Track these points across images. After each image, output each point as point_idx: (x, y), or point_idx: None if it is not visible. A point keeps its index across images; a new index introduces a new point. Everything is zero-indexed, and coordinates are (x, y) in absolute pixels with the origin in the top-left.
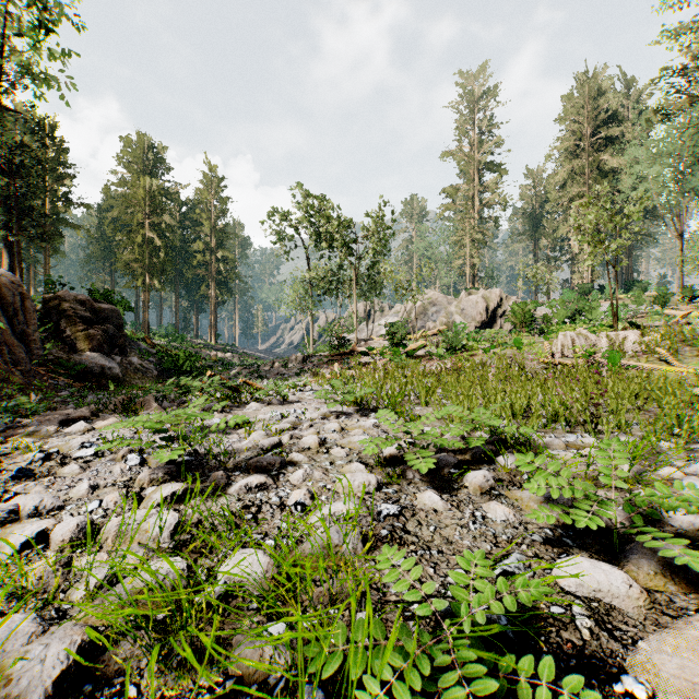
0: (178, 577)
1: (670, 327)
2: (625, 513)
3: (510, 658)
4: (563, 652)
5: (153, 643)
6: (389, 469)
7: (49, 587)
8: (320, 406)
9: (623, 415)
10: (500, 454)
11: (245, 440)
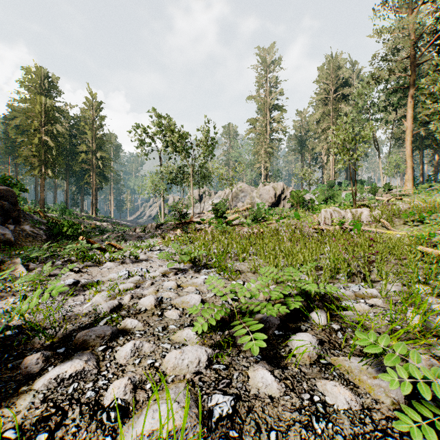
0: None
1: (386, 206)
2: None
3: None
4: None
5: None
6: (218, 333)
7: None
8: (163, 264)
9: (383, 267)
10: (309, 308)
11: (87, 303)
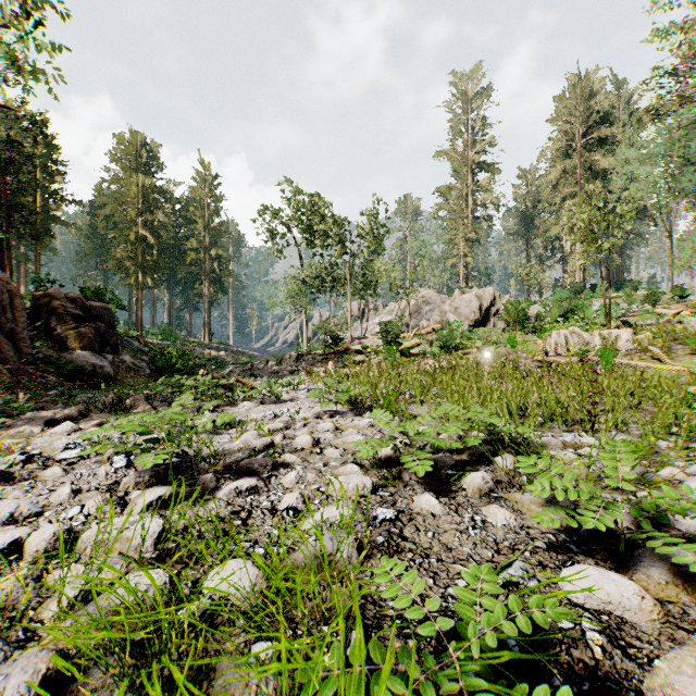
0: (157, 594)
1: (662, 325)
2: (629, 517)
3: (523, 689)
4: (574, 673)
5: (126, 671)
6: (384, 470)
7: (19, 603)
8: (314, 405)
9: (619, 414)
10: (498, 455)
11: (236, 441)
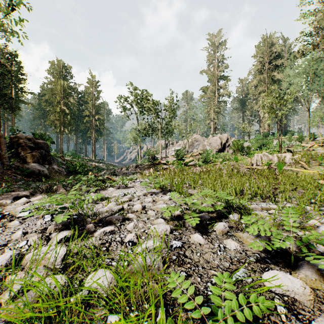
0: (59, 290)
1: (305, 151)
2: (295, 245)
3: None
4: None
5: None
6: (176, 221)
7: None
8: (143, 189)
9: (287, 193)
10: (230, 213)
11: (105, 207)
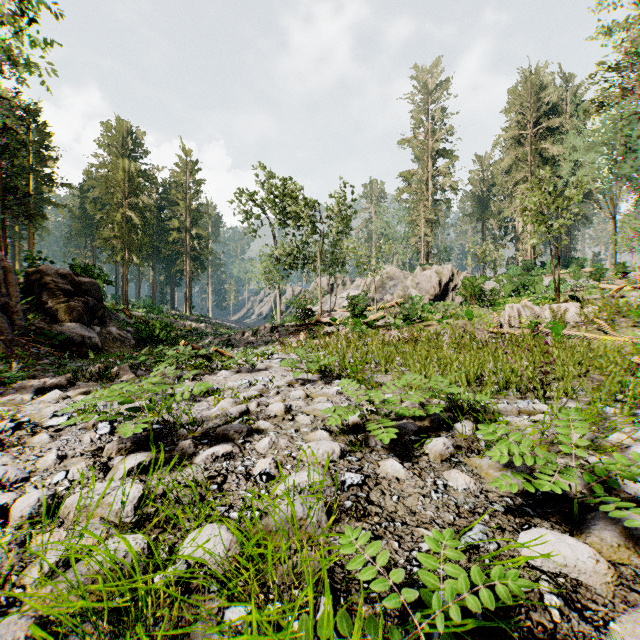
0: (134, 561)
1: (606, 299)
2: (581, 481)
3: None
4: (534, 636)
5: (103, 639)
6: (352, 436)
7: (3, 568)
8: (286, 374)
9: (569, 382)
10: (457, 421)
11: (214, 408)
